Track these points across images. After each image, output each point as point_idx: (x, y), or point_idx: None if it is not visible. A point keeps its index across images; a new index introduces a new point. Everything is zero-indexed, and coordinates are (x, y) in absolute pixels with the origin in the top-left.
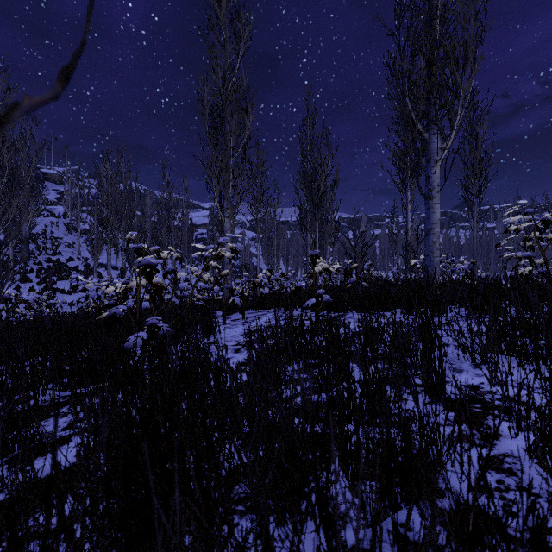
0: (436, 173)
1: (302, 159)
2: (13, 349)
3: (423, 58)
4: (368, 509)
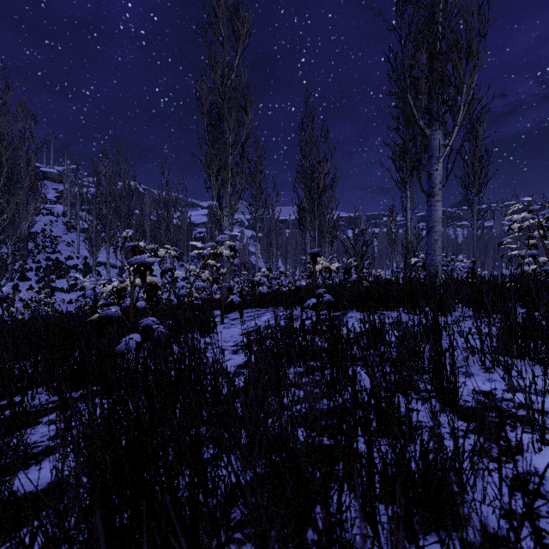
0: (438, 170)
1: (301, 158)
2: (1, 352)
3: (425, 52)
4: (382, 539)
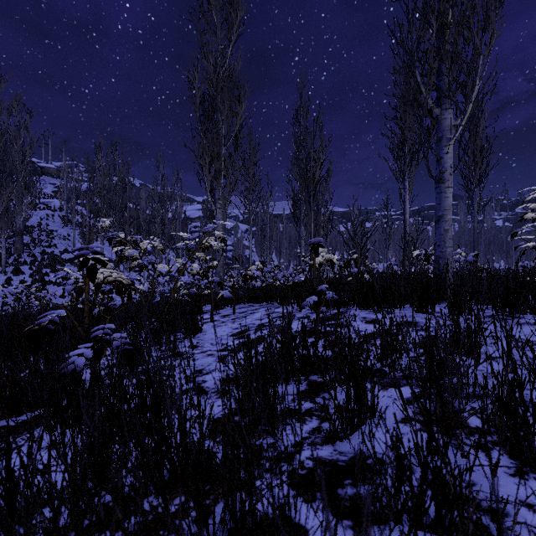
0: (449, 153)
1: (295, 149)
2: None
3: (435, 22)
4: None
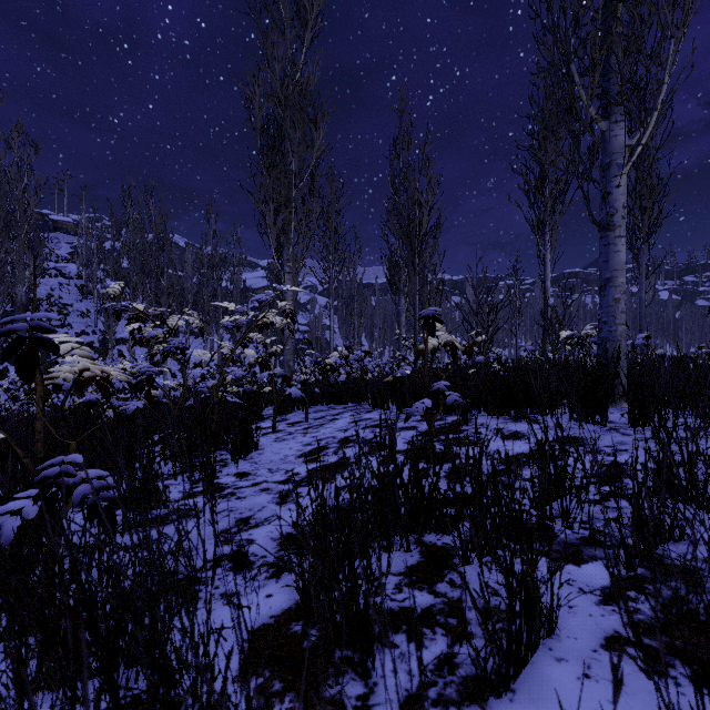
0: (621, 187)
1: (393, 193)
2: None
3: None
4: None
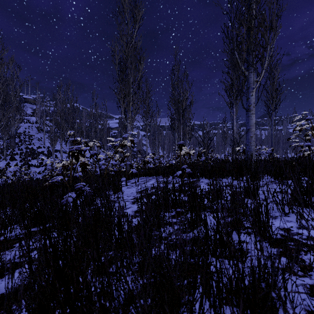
0: (253, 96)
1: (172, 89)
2: None
3: (245, 26)
4: None
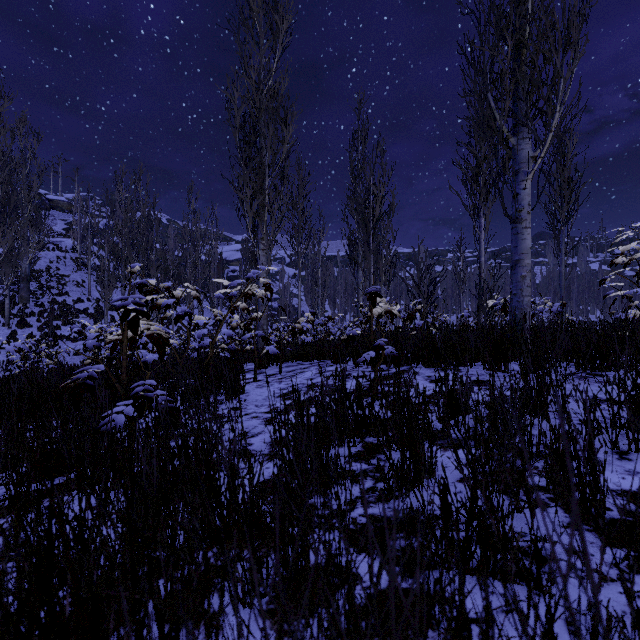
0: (527, 189)
1: (352, 180)
2: None
3: (510, 39)
4: None
